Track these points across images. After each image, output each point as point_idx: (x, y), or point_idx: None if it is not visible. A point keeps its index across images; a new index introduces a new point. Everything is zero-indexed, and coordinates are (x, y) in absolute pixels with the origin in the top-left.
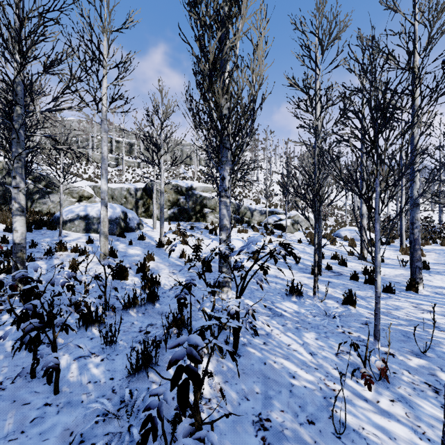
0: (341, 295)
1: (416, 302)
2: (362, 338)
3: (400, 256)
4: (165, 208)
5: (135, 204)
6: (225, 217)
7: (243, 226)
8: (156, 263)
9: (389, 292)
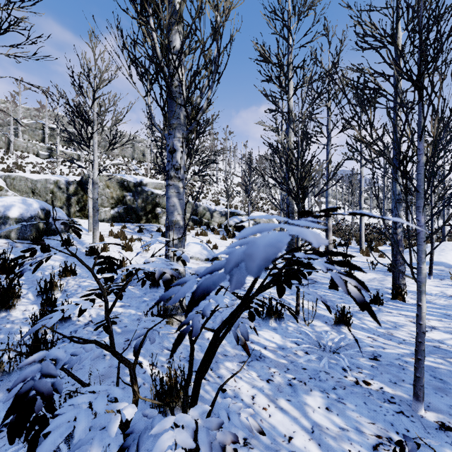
0: (326, 312)
1: (411, 315)
2: (389, 394)
3: (362, 258)
4: (106, 206)
5: (66, 201)
6: (176, 209)
7: (202, 228)
8: (77, 279)
9: (376, 303)
